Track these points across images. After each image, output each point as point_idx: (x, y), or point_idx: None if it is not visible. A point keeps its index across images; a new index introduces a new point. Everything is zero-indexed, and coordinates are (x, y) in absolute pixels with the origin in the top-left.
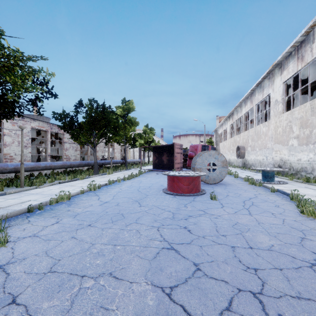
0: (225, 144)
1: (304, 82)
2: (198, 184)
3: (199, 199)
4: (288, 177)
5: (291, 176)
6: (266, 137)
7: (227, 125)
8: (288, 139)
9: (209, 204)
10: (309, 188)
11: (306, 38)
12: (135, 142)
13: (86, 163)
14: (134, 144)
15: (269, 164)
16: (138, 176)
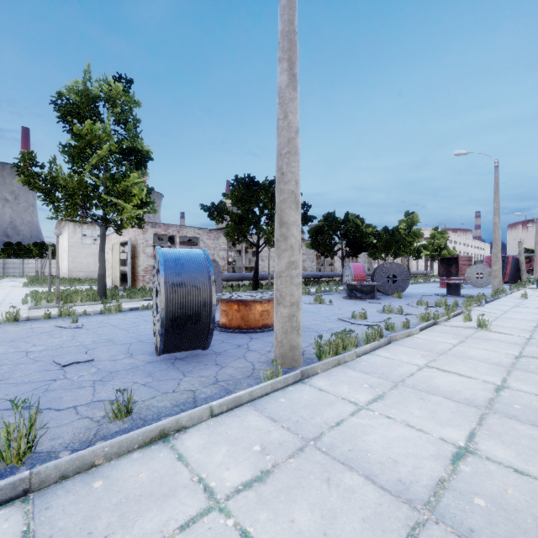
0: None
1: None
2: None
3: None
4: None
5: None
6: None
7: None
8: None
9: None
10: None
11: None
12: (419, 254)
13: None
14: (418, 256)
15: None
16: (422, 283)
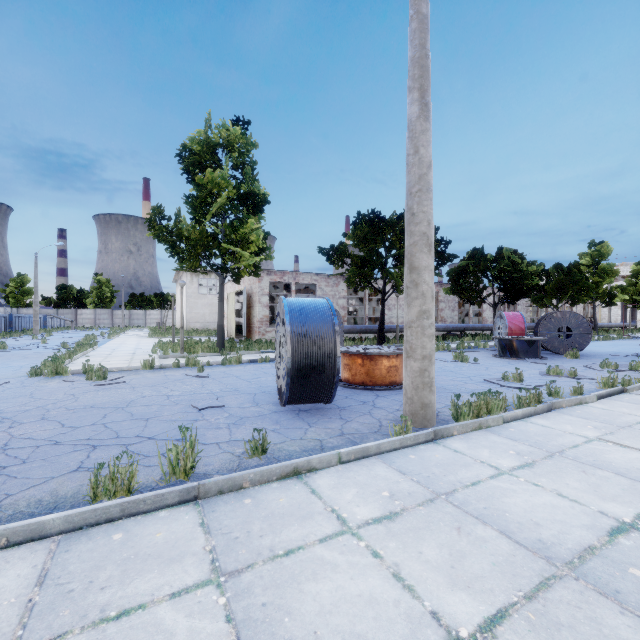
0: None
1: None
2: None
3: None
4: None
5: None
6: None
7: None
8: None
9: None
10: None
11: None
12: (611, 298)
13: None
14: (609, 301)
15: None
16: (616, 339)
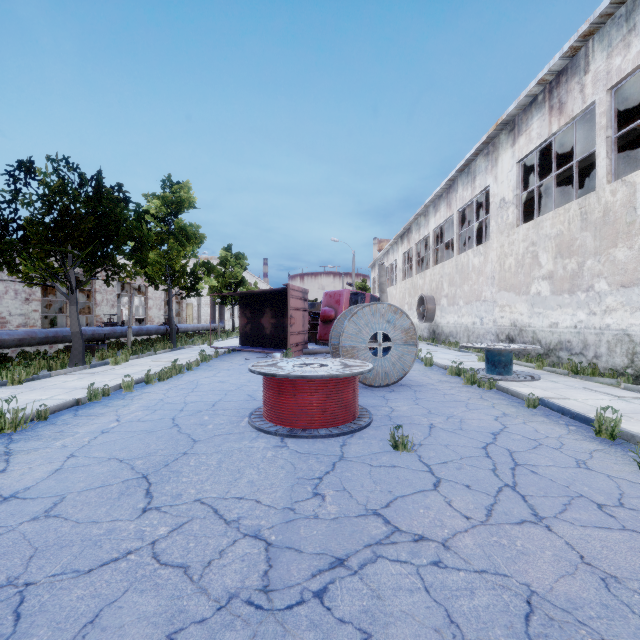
0: (394, 292)
1: (545, 170)
2: (351, 397)
3: (357, 451)
4: (533, 363)
5: (540, 359)
6: (480, 276)
7: (398, 253)
8: (528, 282)
9: (392, 474)
10: (594, 391)
11: (570, 64)
12: (195, 283)
13: (50, 334)
14: (192, 287)
15: (488, 333)
16: (196, 366)
